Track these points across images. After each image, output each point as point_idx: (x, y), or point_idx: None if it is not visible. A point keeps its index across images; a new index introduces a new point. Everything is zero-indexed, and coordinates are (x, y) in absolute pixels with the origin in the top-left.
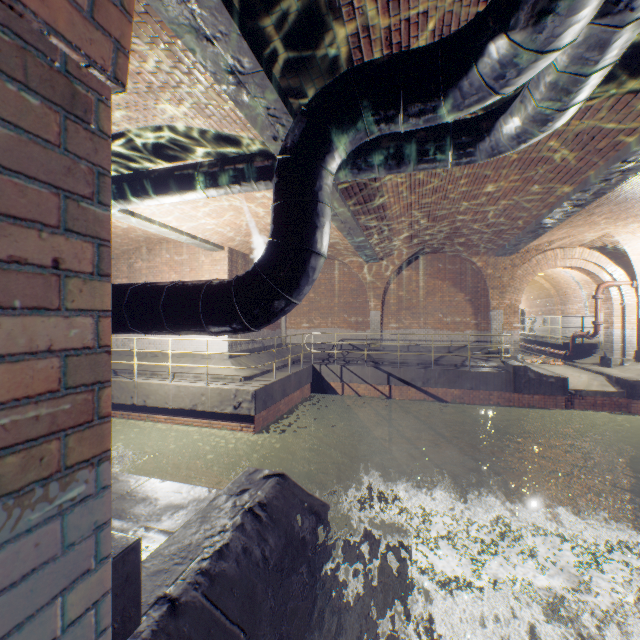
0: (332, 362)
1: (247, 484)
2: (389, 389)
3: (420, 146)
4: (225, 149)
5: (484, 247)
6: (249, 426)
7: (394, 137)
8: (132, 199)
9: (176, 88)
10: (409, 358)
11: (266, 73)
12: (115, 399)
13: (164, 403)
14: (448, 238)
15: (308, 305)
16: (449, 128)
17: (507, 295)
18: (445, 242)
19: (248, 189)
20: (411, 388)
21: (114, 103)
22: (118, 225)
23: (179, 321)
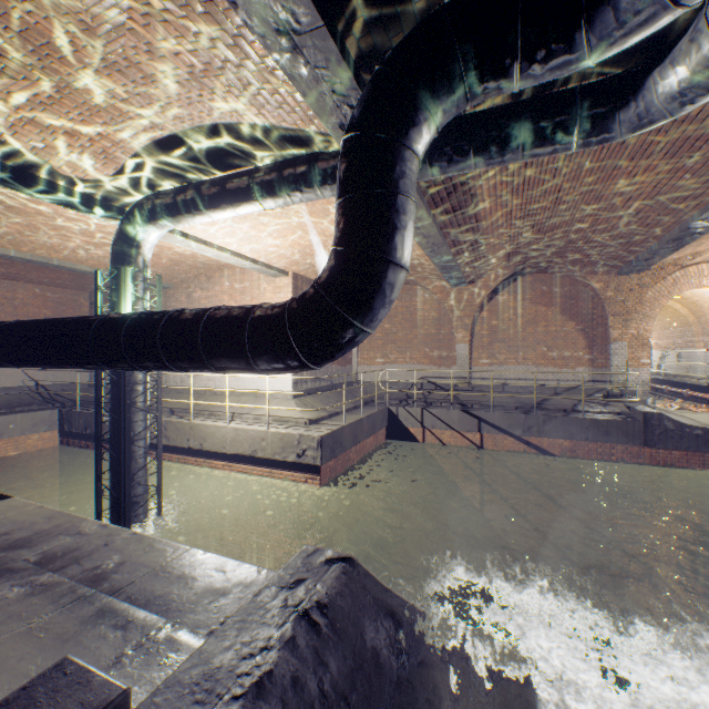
0: (411, 404)
1: (303, 571)
2: (480, 437)
3: (533, 123)
4: (283, 149)
5: (603, 264)
6: (314, 478)
7: (496, 115)
8: (181, 216)
9: (221, 69)
10: (504, 400)
11: (328, 29)
12: (171, 441)
13: (221, 447)
14: (556, 254)
15: (383, 337)
16: (574, 95)
17: (633, 323)
18: (551, 259)
19: (311, 196)
20: (508, 437)
21: (154, 99)
22: (174, 250)
23: (222, 356)
